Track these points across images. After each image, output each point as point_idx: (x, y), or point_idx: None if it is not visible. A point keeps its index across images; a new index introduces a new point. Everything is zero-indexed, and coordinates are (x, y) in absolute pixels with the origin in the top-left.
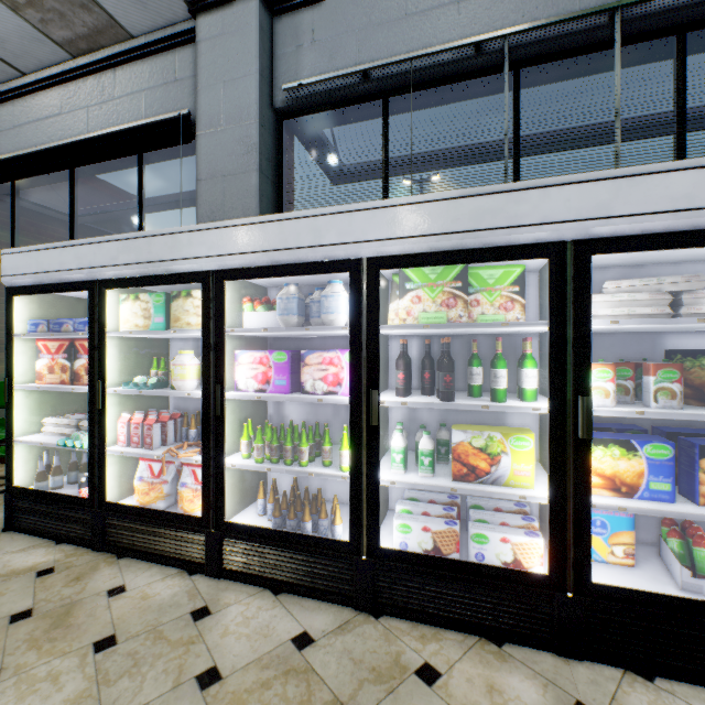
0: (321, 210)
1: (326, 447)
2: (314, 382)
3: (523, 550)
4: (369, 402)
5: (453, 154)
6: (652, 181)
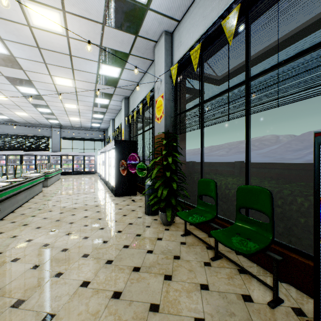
0: (3, 151)
1: (3, 167)
2: (2, 162)
3: (19, 172)
4: (7, 163)
5: (18, 143)
6: (26, 152)
